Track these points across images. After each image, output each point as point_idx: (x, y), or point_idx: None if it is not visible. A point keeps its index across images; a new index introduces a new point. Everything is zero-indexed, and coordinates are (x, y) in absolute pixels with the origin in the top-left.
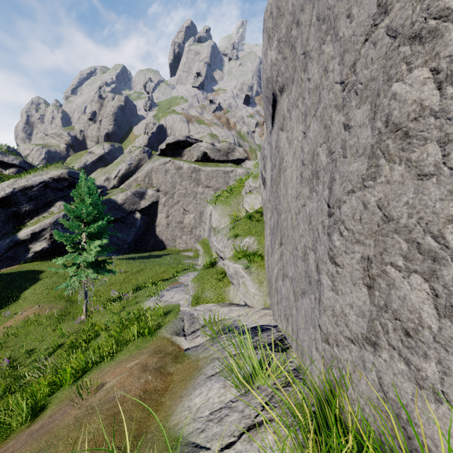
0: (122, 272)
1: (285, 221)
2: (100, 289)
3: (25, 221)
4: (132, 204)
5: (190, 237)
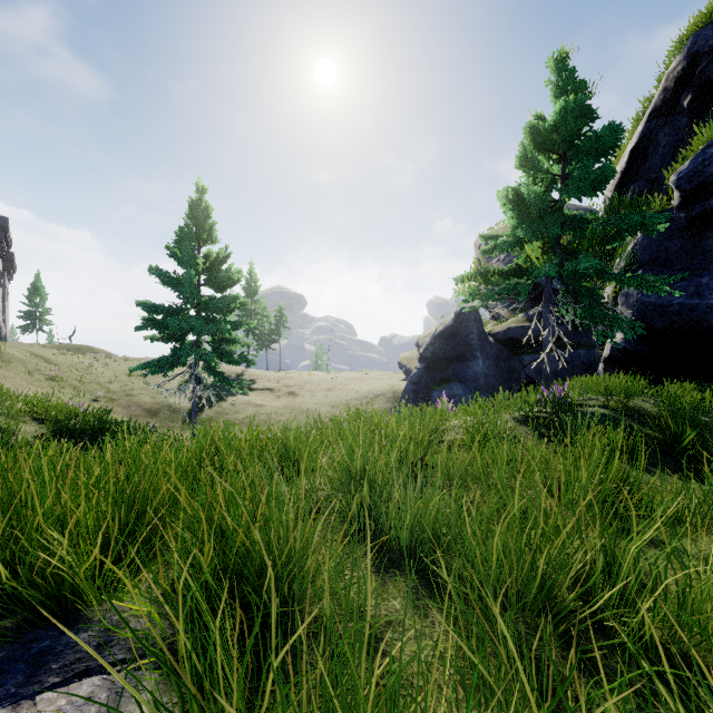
0: None
1: None
2: None
3: None
4: None
5: None
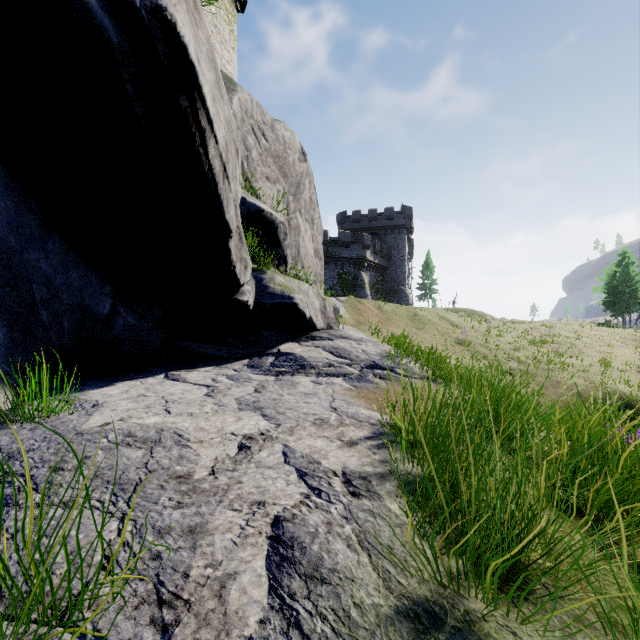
0: None
1: (305, 260)
2: None
3: None
4: None
5: None
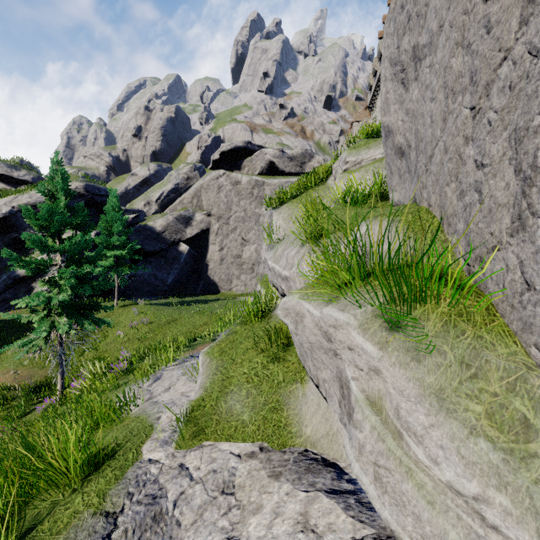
0: (146, 323)
1: None
2: (110, 347)
3: (29, 251)
4: (174, 232)
5: (250, 277)
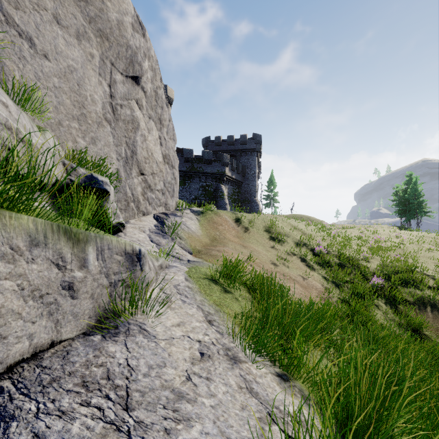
0: None
1: (147, 164)
2: None
3: None
4: None
5: None
